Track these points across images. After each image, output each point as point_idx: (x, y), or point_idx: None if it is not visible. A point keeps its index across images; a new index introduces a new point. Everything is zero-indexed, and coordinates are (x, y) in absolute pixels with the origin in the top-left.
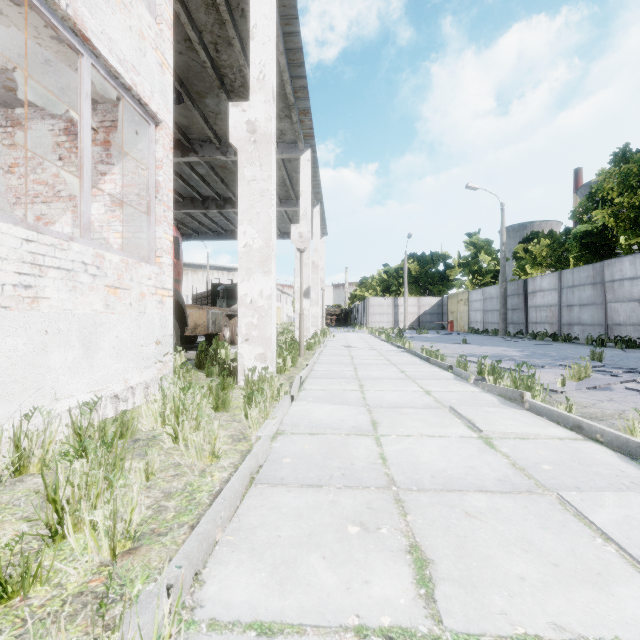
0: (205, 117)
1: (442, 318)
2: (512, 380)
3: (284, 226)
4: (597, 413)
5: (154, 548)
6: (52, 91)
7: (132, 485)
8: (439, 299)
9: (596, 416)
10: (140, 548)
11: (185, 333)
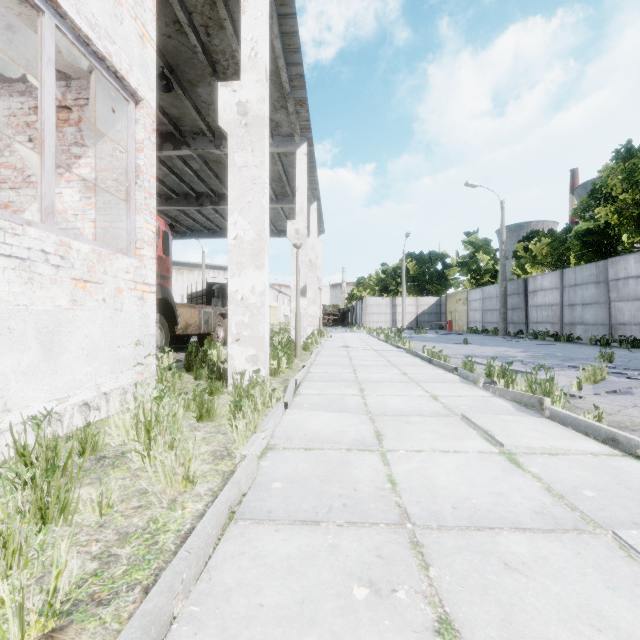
0: (197, 108)
1: (440, 318)
2: (528, 384)
3: (281, 224)
4: (626, 422)
5: (87, 628)
6: (19, 64)
7: (80, 523)
8: (437, 299)
9: (626, 425)
10: (67, 628)
11: (176, 333)
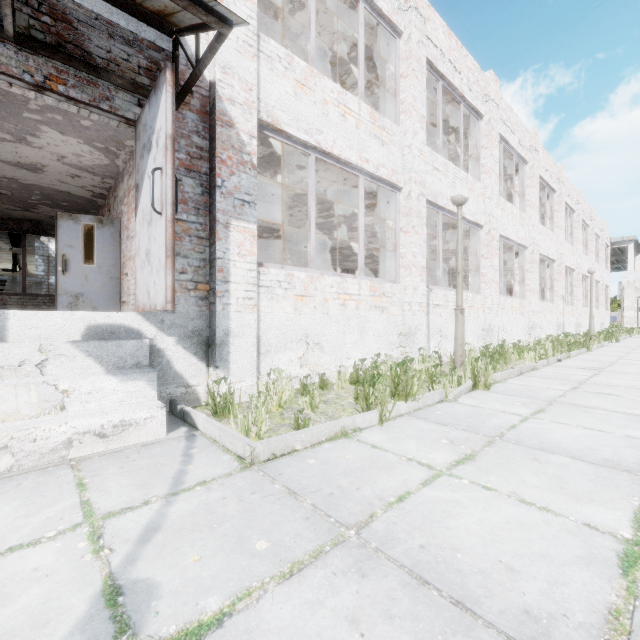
0: None
1: None
2: None
3: (615, 266)
4: None
5: None
6: None
7: None
8: None
9: None
10: None
11: None
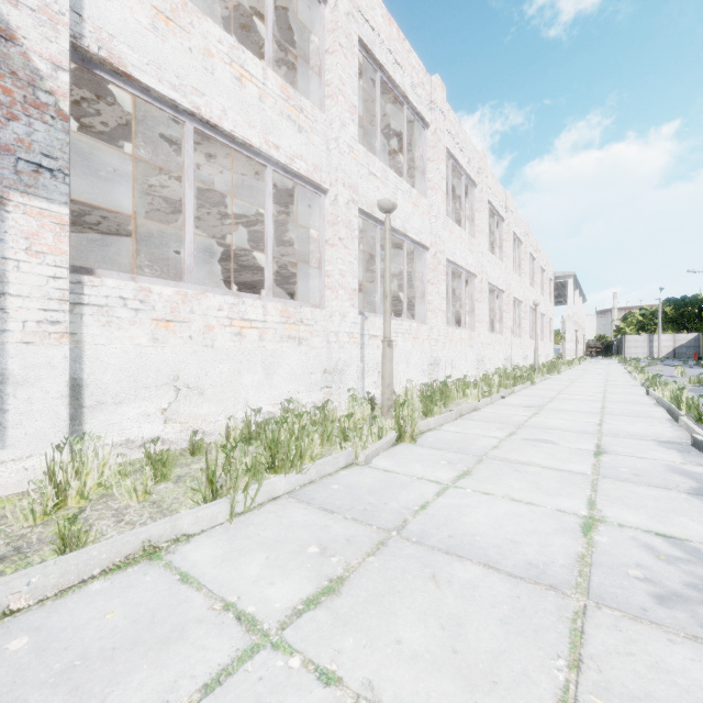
0: None
1: (699, 350)
2: (623, 362)
3: (558, 300)
4: None
5: None
6: None
7: None
8: (696, 335)
9: None
10: None
11: None
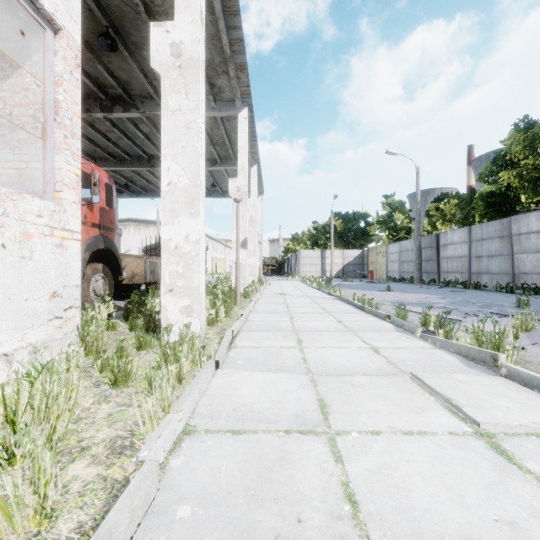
0: (144, 71)
1: (363, 268)
2: (475, 337)
3: (225, 185)
4: None
5: None
6: None
7: None
8: (360, 252)
9: None
10: None
11: (122, 282)
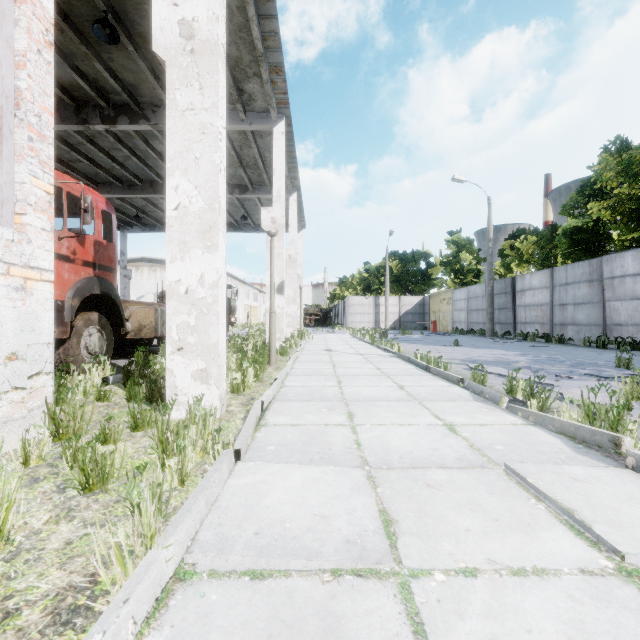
0: (155, 72)
1: (424, 318)
2: (584, 412)
3: (258, 218)
4: None
5: None
6: None
7: None
8: (421, 298)
9: None
10: None
11: (127, 336)
